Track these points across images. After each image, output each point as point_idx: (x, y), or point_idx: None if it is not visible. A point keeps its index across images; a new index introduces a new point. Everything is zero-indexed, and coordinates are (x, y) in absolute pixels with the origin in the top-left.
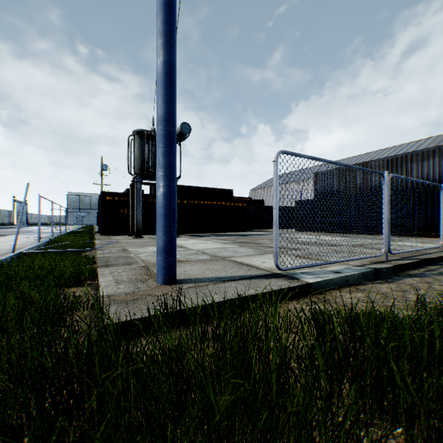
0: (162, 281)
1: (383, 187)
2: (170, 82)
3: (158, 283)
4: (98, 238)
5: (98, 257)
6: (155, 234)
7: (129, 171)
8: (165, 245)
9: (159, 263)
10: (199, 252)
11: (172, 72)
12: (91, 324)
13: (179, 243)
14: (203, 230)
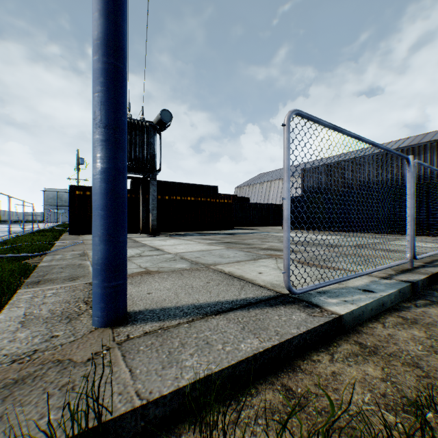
0: (99, 321)
1: (408, 176)
2: None
3: (93, 324)
4: (64, 238)
5: (38, 267)
6: (133, 233)
7: None
8: (104, 259)
9: (95, 290)
10: (177, 257)
11: None
12: None
13: (156, 245)
14: (186, 228)
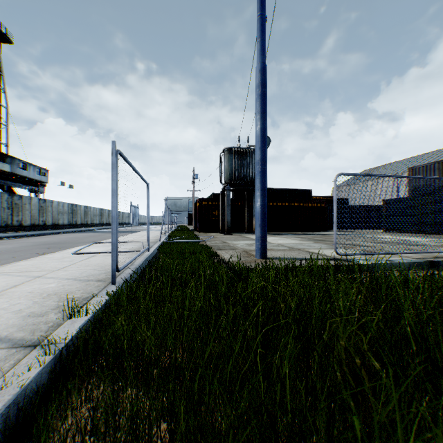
0: (259, 256)
1: None
2: (264, 139)
3: (257, 258)
4: (199, 234)
5: (211, 245)
6: (239, 232)
7: (220, 181)
8: (261, 235)
9: (257, 246)
10: (279, 245)
11: (265, 133)
12: (235, 267)
13: None
14: (281, 230)
